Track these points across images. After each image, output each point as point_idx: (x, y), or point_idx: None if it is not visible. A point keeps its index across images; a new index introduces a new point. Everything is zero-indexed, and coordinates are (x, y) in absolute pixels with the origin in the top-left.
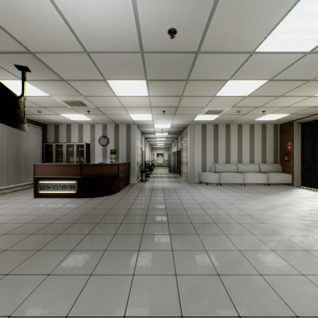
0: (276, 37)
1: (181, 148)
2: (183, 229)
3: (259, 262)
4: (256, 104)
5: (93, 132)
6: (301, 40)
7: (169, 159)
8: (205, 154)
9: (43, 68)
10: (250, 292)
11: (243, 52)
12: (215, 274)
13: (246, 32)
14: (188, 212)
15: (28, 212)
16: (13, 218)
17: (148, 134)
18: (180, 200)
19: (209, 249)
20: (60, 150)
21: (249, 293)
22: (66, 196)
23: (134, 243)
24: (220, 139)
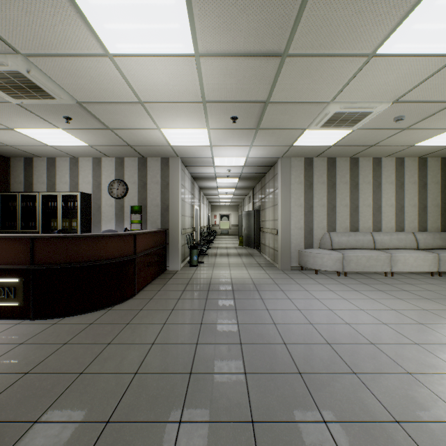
0: None
1: (262, 204)
2: None
3: None
4: None
5: (98, 172)
6: None
7: (239, 223)
8: (311, 215)
9: None
10: None
11: None
12: None
13: None
14: (320, 399)
15: None
16: None
17: (205, 181)
18: (276, 328)
19: None
20: (33, 206)
21: None
22: None
23: None
24: (340, 185)
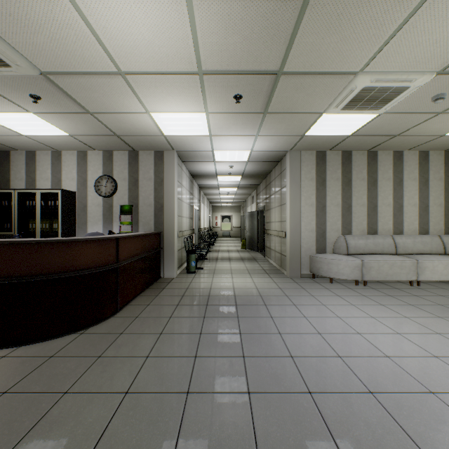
0: None
1: (267, 204)
2: None
3: None
4: None
5: (83, 167)
6: None
7: (242, 224)
8: (324, 215)
9: None
10: None
11: None
12: None
13: None
14: None
15: None
16: None
17: (205, 179)
18: (294, 364)
19: None
20: (8, 205)
21: None
22: None
23: None
24: (357, 182)
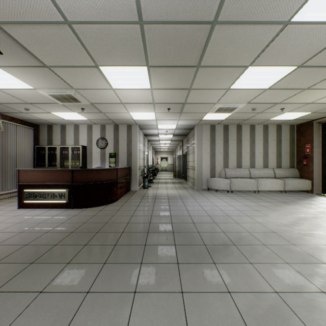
0: None
1: (187, 151)
2: (195, 255)
3: (312, 316)
4: (275, 100)
5: (90, 133)
6: None
7: (174, 163)
8: (214, 158)
9: (16, 48)
10: None
11: (274, 23)
12: None
13: None
14: (199, 228)
15: (3, 229)
16: None
17: (152, 137)
18: (187, 211)
19: (233, 290)
20: (54, 153)
21: None
22: (55, 206)
23: (129, 279)
24: (231, 141)
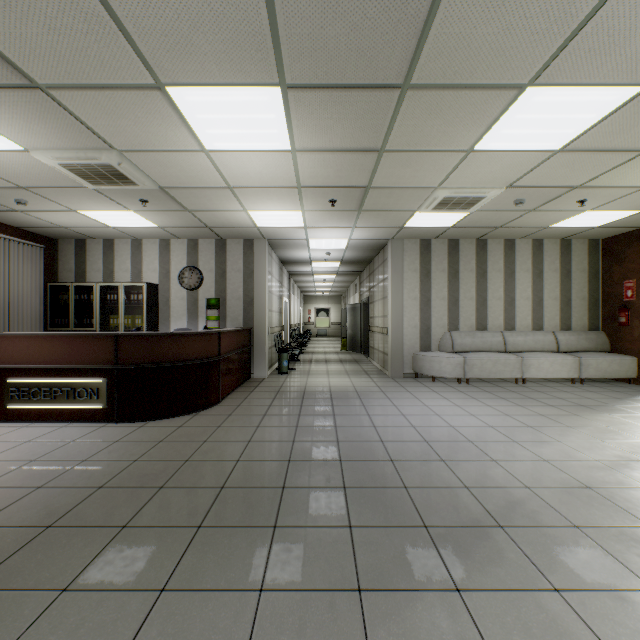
0: None
1: (370, 296)
2: (403, 561)
3: None
4: (571, 179)
5: (166, 257)
6: None
7: (342, 320)
8: (428, 310)
9: None
10: None
11: None
12: None
13: None
14: (405, 475)
15: None
16: None
17: (297, 266)
18: (375, 429)
19: None
20: (88, 299)
21: None
22: (78, 416)
23: None
24: (464, 274)
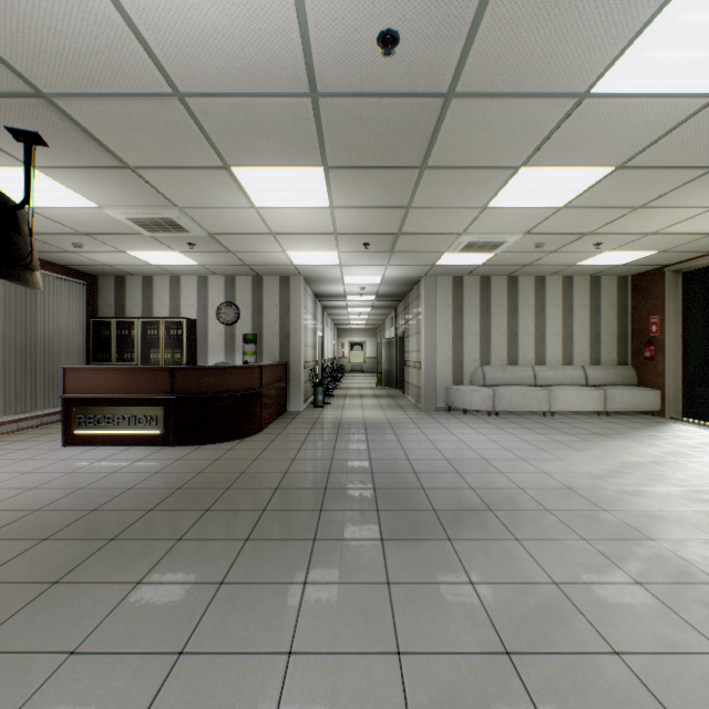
0: (644, 54)
1: (406, 330)
2: (414, 526)
3: (609, 617)
4: (581, 227)
5: (204, 293)
6: (707, 62)
7: (378, 355)
8: (461, 344)
9: (76, 136)
10: (595, 707)
11: (560, 96)
12: (499, 652)
13: (571, 39)
14: (424, 481)
15: (43, 482)
16: (6, 498)
17: (331, 299)
18: (404, 451)
19: (480, 580)
20: (129, 334)
21: (592, 708)
22: (138, 441)
23: (294, 564)
24: (496, 309)
